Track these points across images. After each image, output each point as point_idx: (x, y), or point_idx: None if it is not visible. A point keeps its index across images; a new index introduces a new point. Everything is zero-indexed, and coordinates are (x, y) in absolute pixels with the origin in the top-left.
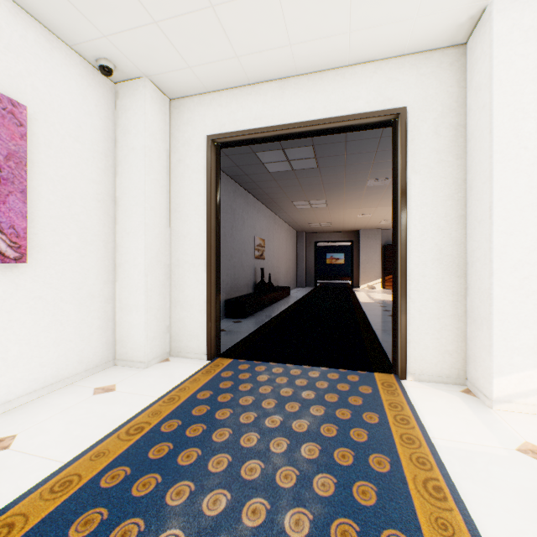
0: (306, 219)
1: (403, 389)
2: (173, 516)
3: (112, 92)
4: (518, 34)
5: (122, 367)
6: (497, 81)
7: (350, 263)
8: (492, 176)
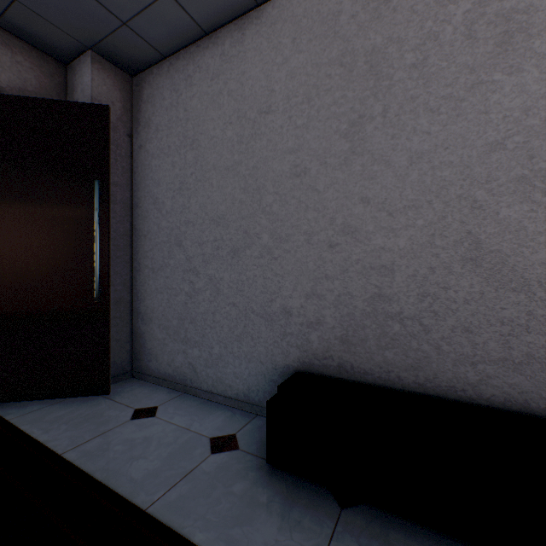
0: None
1: None
2: None
3: None
4: None
5: None
6: None
7: None
8: None
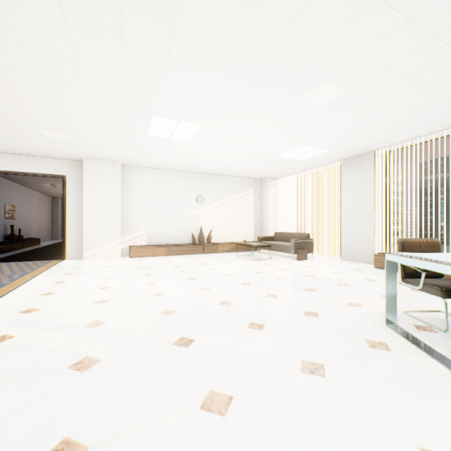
0: (56, 191)
1: (61, 261)
2: None
3: None
4: (90, 168)
5: None
6: (85, 179)
7: None
8: (84, 202)
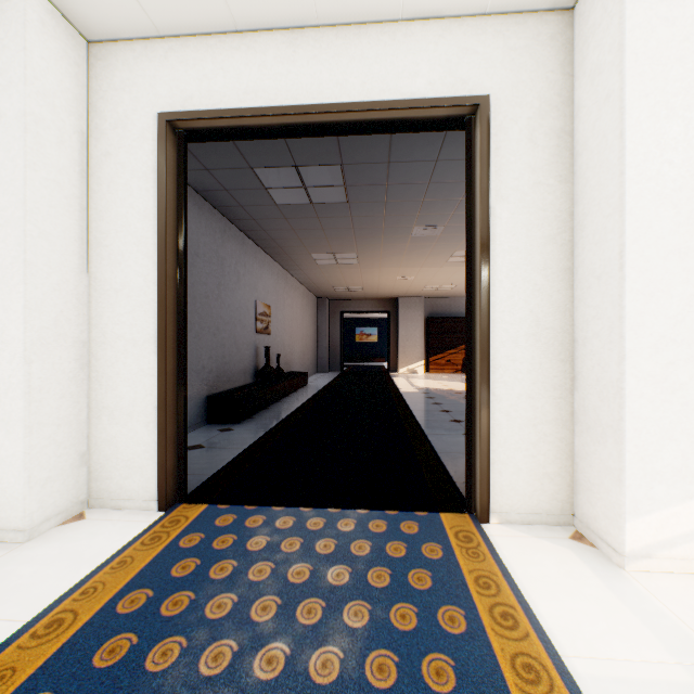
0: (330, 280)
1: (489, 544)
2: None
3: None
4: None
5: None
6: (631, 56)
7: (385, 341)
8: (625, 204)
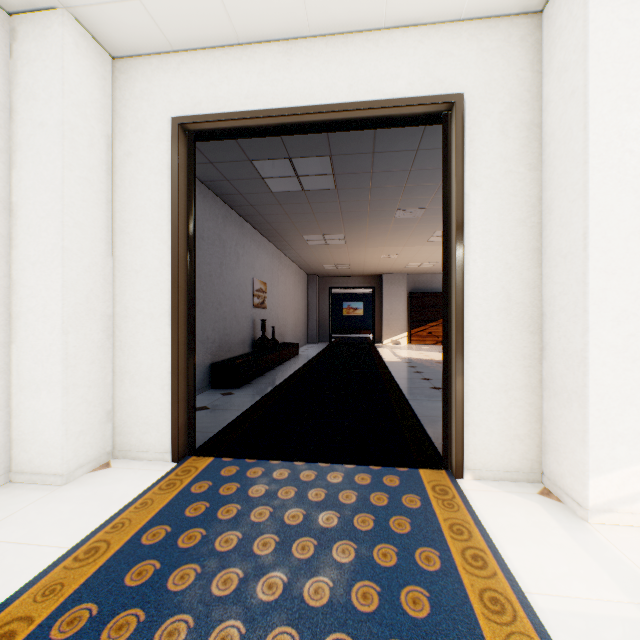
0: (320, 259)
1: (463, 497)
2: None
3: (3, 28)
4: None
5: (22, 486)
6: (594, 55)
7: (370, 314)
8: (588, 190)
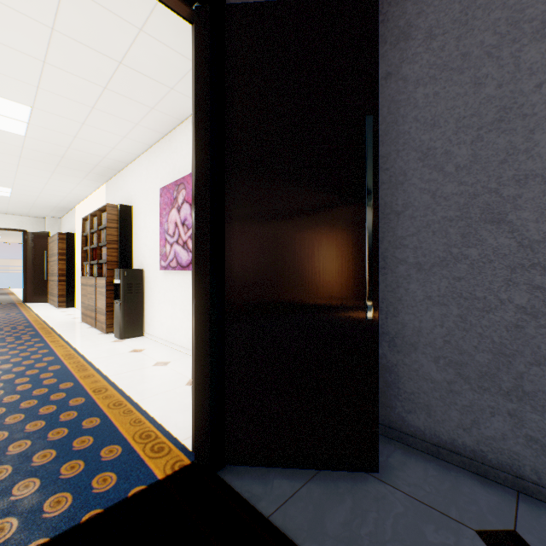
0: None
1: None
2: (5, 395)
3: None
4: None
5: None
6: None
7: None
8: None
